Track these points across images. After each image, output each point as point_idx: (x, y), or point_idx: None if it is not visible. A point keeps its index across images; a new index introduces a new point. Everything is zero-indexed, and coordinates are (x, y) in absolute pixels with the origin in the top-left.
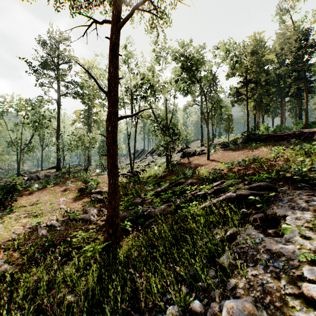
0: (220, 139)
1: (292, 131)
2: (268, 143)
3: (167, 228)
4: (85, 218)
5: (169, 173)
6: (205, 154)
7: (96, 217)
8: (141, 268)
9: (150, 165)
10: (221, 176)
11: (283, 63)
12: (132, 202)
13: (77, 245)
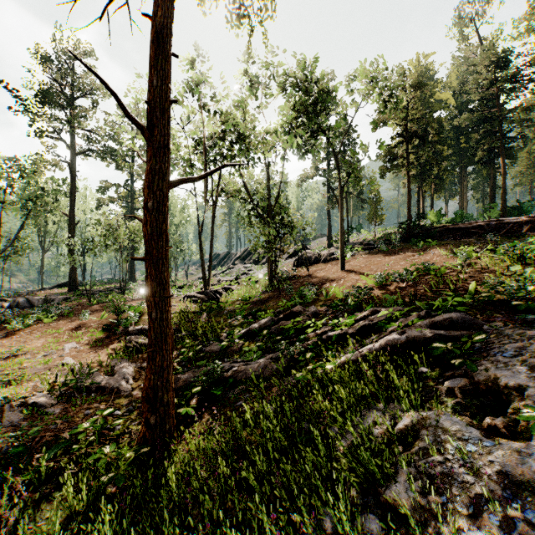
0: (361, 235)
1: (485, 221)
2: (444, 241)
3: (270, 409)
4: (108, 386)
5: (274, 294)
6: (336, 260)
7: (130, 384)
8: (214, 514)
9: (239, 280)
10: (369, 299)
11: (464, 108)
12: (204, 351)
13: (82, 449)
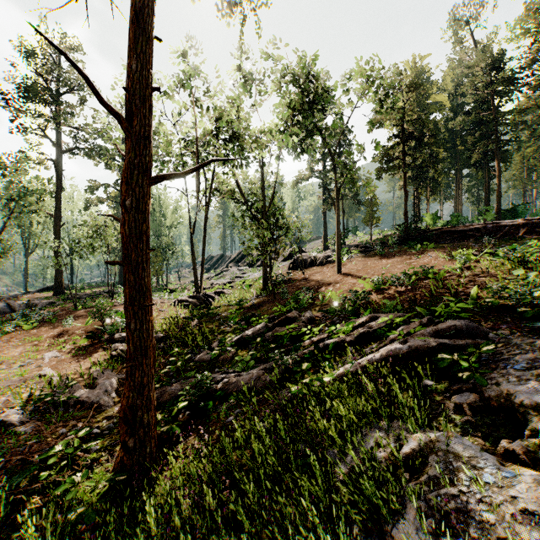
0: (357, 238)
1: (482, 224)
2: (442, 244)
3: (263, 428)
4: (87, 400)
5: (268, 299)
6: (332, 263)
7: (113, 397)
8: None
9: (233, 284)
10: (367, 304)
11: (459, 110)
12: (194, 360)
13: (52, 476)
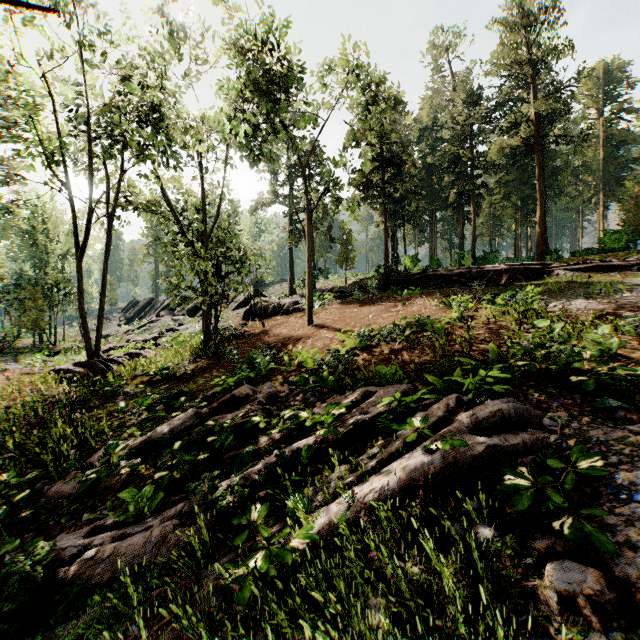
0: (329, 281)
1: (467, 268)
2: (427, 290)
3: None
4: None
5: (210, 363)
6: (301, 311)
7: None
8: None
9: (162, 340)
10: (352, 369)
11: (435, 146)
12: (45, 495)
13: None
